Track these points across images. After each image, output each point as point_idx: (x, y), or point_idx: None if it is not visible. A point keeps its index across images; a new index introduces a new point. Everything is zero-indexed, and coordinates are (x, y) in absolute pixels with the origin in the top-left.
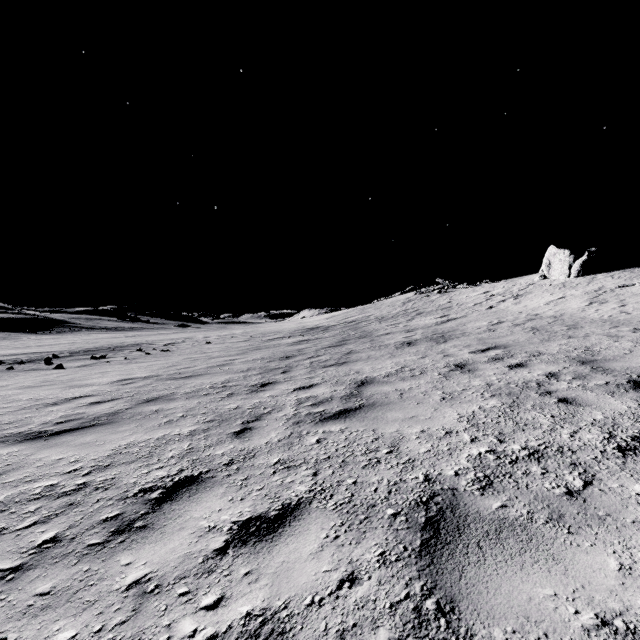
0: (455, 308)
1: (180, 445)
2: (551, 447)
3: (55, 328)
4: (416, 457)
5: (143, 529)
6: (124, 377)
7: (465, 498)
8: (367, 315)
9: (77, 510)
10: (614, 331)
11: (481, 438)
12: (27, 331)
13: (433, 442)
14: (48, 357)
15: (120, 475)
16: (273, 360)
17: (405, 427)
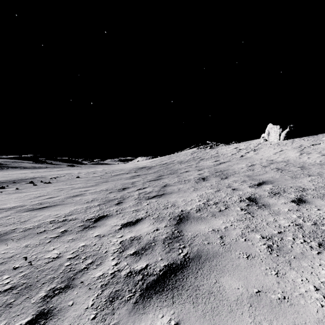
0: (221, 156)
1: None
2: None
3: None
4: None
5: None
6: None
7: None
8: (172, 160)
9: None
10: None
11: None
12: None
13: None
14: None
15: None
16: (113, 191)
17: None
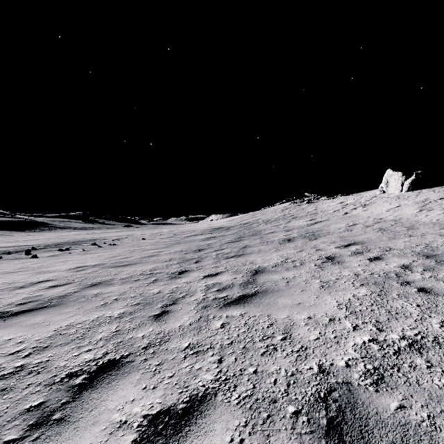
0: (320, 214)
1: (109, 327)
2: (427, 337)
3: (38, 228)
4: (308, 345)
5: (59, 422)
6: (79, 265)
7: (361, 395)
8: (256, 219)
9: (6, 397)
10: (443, 231)
11: (361, 326)
12: (18, 230)
13: (320, 329)
14: (28, 249)
15: (54, 357)
16: (189, 252)
17: (294, 313)
